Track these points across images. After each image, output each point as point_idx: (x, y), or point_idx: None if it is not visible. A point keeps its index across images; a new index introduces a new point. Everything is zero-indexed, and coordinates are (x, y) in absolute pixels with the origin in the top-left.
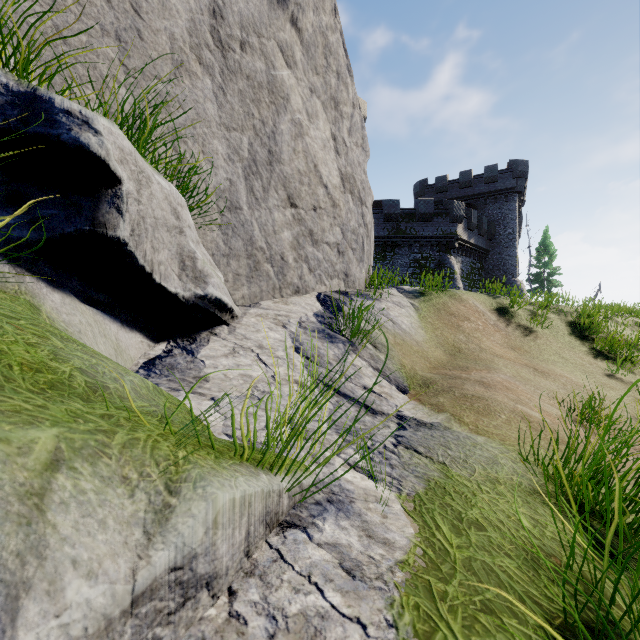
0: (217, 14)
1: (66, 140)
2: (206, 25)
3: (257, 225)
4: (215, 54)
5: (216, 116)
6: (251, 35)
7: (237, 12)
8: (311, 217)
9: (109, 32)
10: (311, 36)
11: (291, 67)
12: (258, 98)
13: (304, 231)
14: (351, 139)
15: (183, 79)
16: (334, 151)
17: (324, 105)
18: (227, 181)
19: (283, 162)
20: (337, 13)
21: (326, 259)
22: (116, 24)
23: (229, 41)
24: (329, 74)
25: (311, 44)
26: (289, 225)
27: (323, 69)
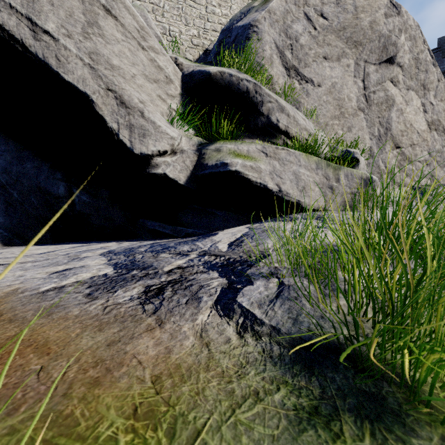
0: (365, 88)
1: (353, 157)
2: (361, 95)
3: (380, 160)
4: (364, 103)
5: (365, 125)
6: (377, 86)
7: (372, 82)
8: (408, 150)
9: (336, 117)
10: (408, 64)
11: (396, 86)
12: (380, 109)
13: (403, 158)
14: (436, 99)
15: (355, 119)
16: (423, 112)
17: (416, 92)
18: (369, 147)
19: (392, 130)
20: (425, 42)
21: (417, 169)
22: (338, 113)
23: (369, 95)
24: (419, 74)
25: (407, 68)
26: (395, 157)
27: (415, 74)
